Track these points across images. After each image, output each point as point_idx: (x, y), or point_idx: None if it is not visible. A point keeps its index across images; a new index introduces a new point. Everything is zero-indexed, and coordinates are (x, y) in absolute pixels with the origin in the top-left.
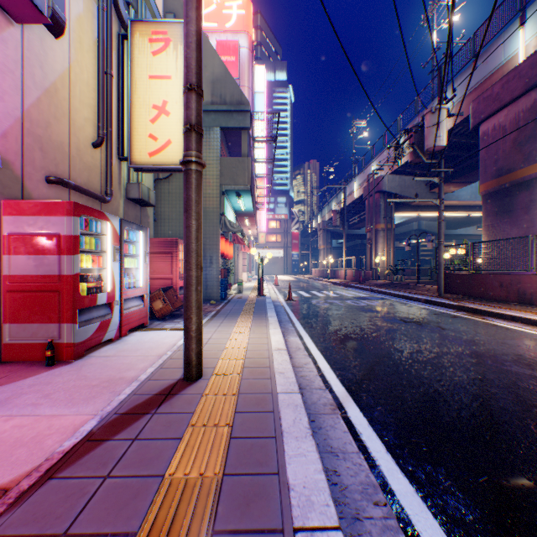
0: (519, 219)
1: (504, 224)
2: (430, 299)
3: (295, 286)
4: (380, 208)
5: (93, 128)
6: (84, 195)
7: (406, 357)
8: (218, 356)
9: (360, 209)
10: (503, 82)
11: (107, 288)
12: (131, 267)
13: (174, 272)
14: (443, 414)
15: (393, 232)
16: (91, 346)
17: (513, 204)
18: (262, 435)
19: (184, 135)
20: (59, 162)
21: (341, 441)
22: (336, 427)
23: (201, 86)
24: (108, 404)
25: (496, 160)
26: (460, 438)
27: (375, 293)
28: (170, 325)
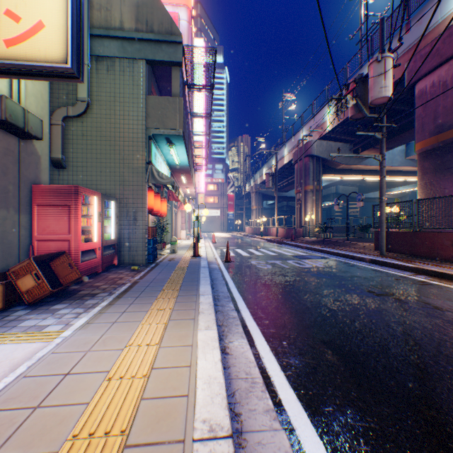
0: None
1: (445, 181)
2: (378, 260)
3: (232, 243)
4: (309, 171)
5: None
6: None
7: None
8: None
9: (288, 173)
10: (444, 36)
11: None
12: None
13: (72, 231)
14: None
15: (320, 193)
16: None
17: None
18: None
19: None
20: None
21: None
22: None
23: None
24: None
25: (435, 117)
26: None
27: (311, 250)
28: (33, 320)
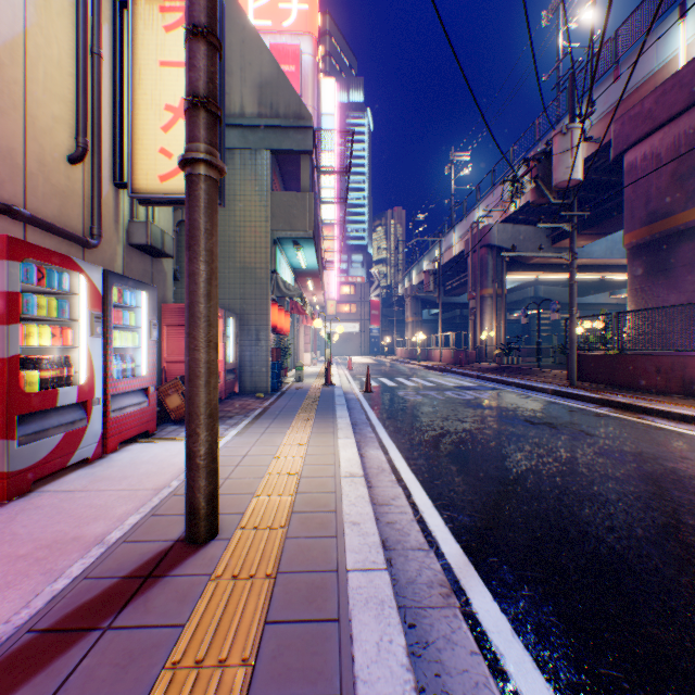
0: (680, 280)
1: (659, 287)
2: (561, 390)
3: (375, 371)
4: (487, 268)
5: (69, 134)
6: (52, 235)
7: (548, 485)
8: (253, 489)
9: (460, 269)
10: (657, 94)
11: (81, 378)
12: (127, 345)
13: None
14: (639, 603)
15: (504, 300)
16: (44, 474)
17: (671, 260)
18: (313, 691)
19: (185, 116)
20: (5, 179)
21: (468, 681)
22: (456, 641)
23: (217, 33)
24: (25, 606)
25: (647, 201)
26: (688, 665)
27: (483, 380)
28: None
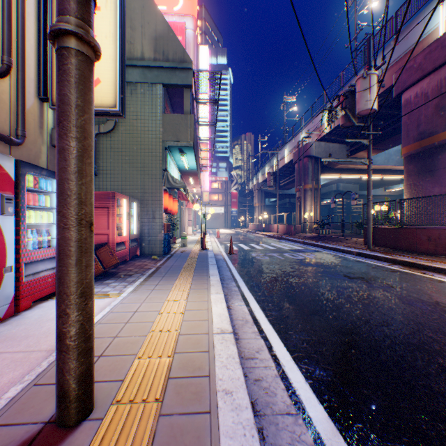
0: (442, 178)
1: (426, 183)
2: (363, 252)
3: (235, 239)
4: (308, 170)
5: None
6: None
7: (379, 334)
8: (136, 349)
9: (289, 172)
10: (425, 53)
11: None
12: (42, 222)
13: (110, 227)
14: None
15: (319, 192)
16: None
17: (435, 164)
18: None
19: None
20: None
21: None
22: None
23: None
24: None
25: (418, 125)
26: None
27: (307, 245)
28: (97, 288)
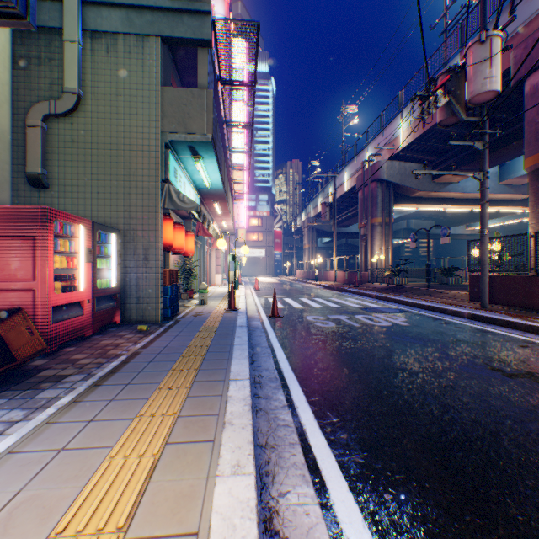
0: None
1: None
2: (483, 315)
3: (280, 291)
4: (377, 199)
5: None
6: None
7: None
8: None
9: (349, 204)
10: None
11: None
12: None
13: (38, 276)
14: None
15: (391, 228)
16: None
17: None
18: None
19: None
20: None
21: None
22: None
23: None
24: None
25: None
26: None
27: (383, 301)
28: None
